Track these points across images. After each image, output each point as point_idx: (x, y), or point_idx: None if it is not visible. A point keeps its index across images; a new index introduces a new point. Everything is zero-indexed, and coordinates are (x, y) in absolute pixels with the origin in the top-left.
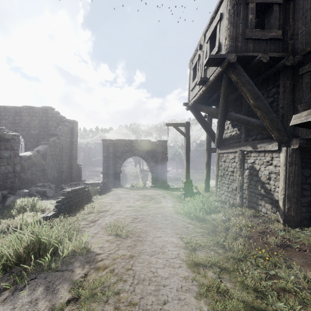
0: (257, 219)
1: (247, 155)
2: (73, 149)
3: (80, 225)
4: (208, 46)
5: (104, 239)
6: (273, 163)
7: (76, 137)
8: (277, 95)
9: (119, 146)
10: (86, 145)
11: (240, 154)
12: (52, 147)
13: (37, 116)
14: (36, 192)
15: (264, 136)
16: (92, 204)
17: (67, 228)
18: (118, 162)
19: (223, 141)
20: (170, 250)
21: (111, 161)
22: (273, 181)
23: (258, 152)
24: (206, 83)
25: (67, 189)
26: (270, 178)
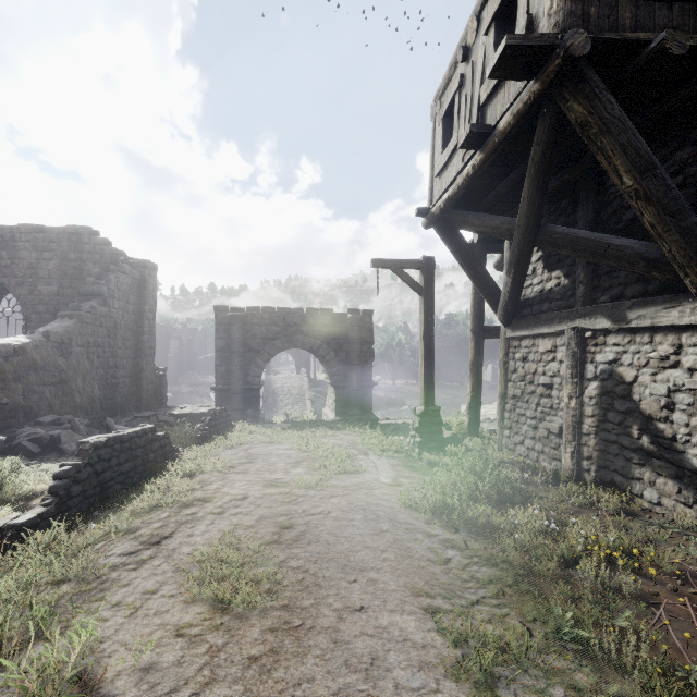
0: (639, 523)
1: (594, 342)
2: (143, 331)
3: (110, 556)
4: (489, 41)
5: (170, 622)
6: (682, 362)
7: (151, 301)
8: (696, 167)
9: (256, 324)
10: (184, 324)
11: (572, 340)
12: (88, 326)
13: (55, 250)
14: (30, 440)
15: (650, 288)
16: (168, 479)
17: (59, 572)
18: (253, 361)
19: (521, 306)
20: (405, 692)
21: (237, 359)
22: (685, 415)
23: (631, 333)
24: (487, 142)
25: (94, 437)
26: (673, 404)
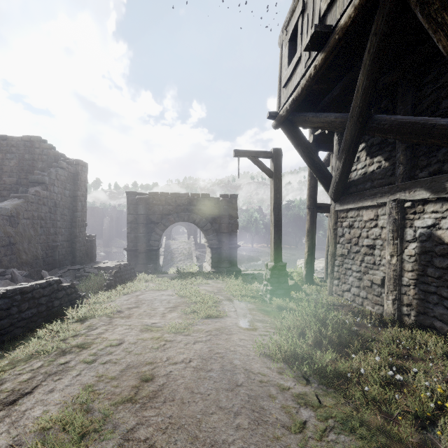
0: None
1: (413, 211)
2: (77, 209)
3: None
4: None
5: None
6: None
7: (83, 189)
8: None
9: (155, 204)
10: (114, 207)
11: (393, 209)
12: (32, 204)
13: (15, 152)
14: None
15: None
16: (59, 325)
17: None
18: (154, 230)
19: (347, 186)
20: None
21: (142, 229)
22: None
23: None
24: (328, 41)
25: None
26: None
